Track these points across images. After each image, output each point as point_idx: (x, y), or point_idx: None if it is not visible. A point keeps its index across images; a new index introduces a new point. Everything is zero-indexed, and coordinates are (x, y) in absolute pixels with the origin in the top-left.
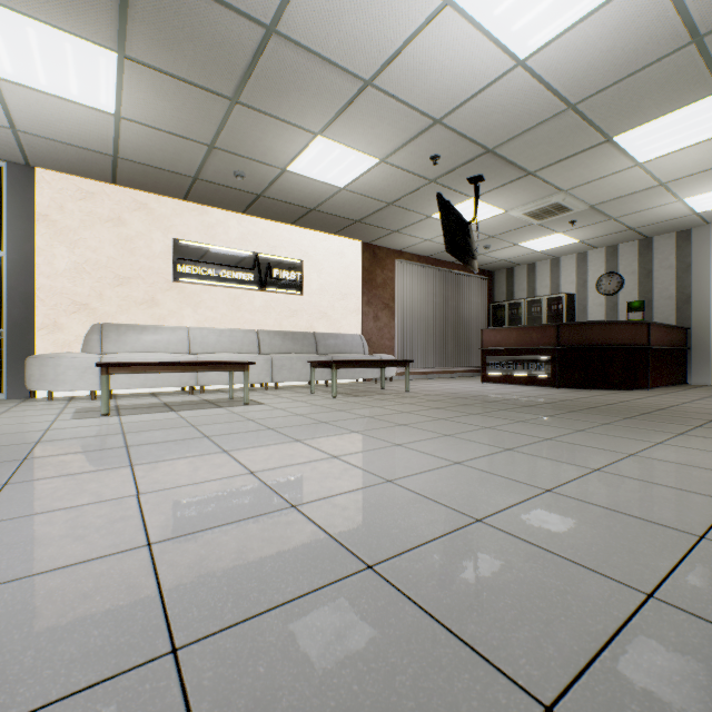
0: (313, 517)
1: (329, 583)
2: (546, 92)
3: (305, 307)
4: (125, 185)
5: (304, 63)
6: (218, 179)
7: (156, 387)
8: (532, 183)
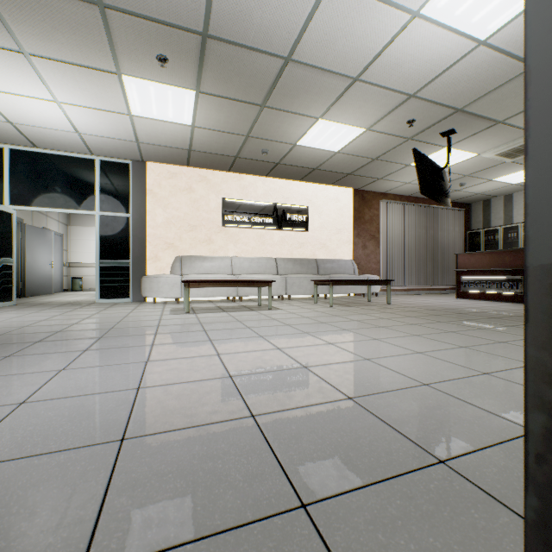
0: (317, 373)
1: (326, 402)
2: (508, 59)
3: (309, 240)
4: (194, 166)
5: (309, 75)
6: (250, 156)
7: (212, 297)
8: (502, 129)
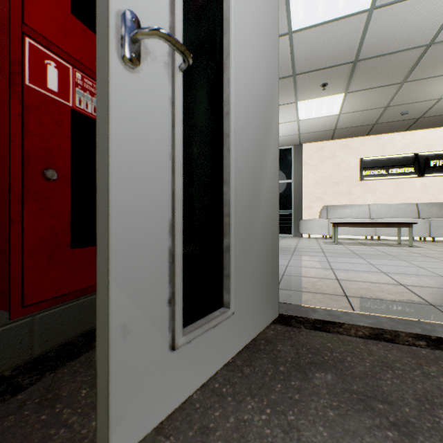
0: None
1: None
2: None
3: None
4: (336, 139)
5: None
6: (388, 120)
7: (352, 235)
8: None
